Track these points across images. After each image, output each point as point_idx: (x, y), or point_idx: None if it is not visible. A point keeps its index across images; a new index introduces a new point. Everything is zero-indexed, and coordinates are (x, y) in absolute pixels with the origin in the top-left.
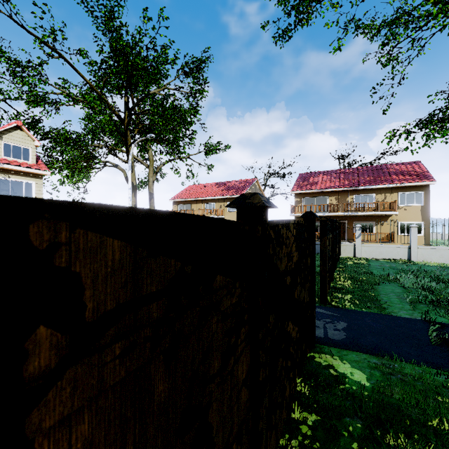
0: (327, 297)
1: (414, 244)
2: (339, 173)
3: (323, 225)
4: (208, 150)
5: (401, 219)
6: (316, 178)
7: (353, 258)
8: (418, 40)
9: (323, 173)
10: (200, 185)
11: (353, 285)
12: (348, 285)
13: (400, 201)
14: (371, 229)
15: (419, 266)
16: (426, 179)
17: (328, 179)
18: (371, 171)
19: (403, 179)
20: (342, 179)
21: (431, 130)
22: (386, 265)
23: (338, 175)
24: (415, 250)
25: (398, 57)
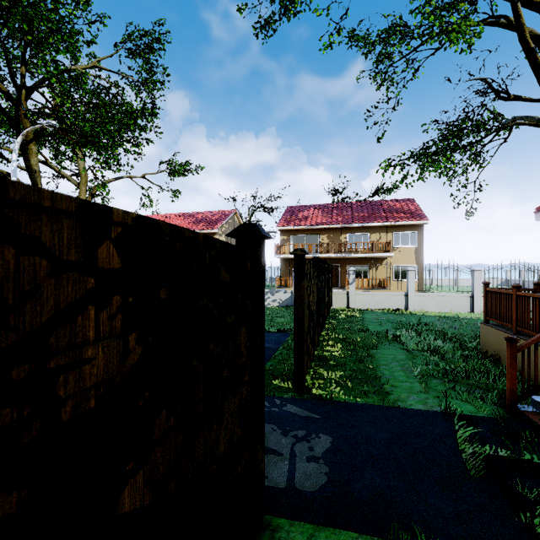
0: (308, 378)
1: (411, 291)
2: (331, 208)
3: (298, 263)
4: (172, 170)
5: (396, 263)
6: (306, 212)
7: (346, 310)
8: (412, 61)
9: (314, 207)
10: (160, 216)
11: (345, 351)
12: (338, 351)
13: (395, 242)
14: (366, 273)
15: (418, 317)
16: (420, 218)
17: (320, 214)
18: (365, 207)
19: (397, 217)
20: (335, 214)
21: (426, 163)
22: (384, 318)
23: (331, 209)
24: (413, 297)
25: (393, 78)
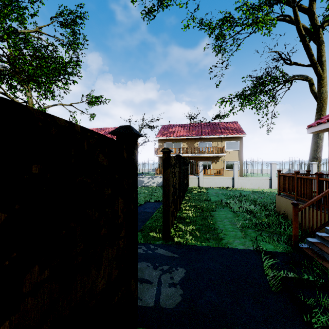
0: (172, 230)
1: (236, 176)
2: (189, 126)
3: (165, 157)
4: (90, 101)
5: (227, 159)
6: (174, 129)
7: (197, 188)
8: (236, 40)
9: (178, 125)
10: None
11: (196, 213)
12: (192, 213)
13: (226, 147)
14: (209, 166)
15: (239, 191)
16: (241, 133)
17: (182, 130)
18: (209, 126)
19: (228, 132)
20: (191, 130)
21: (244, 100)
22: (220, 192)
23: (189, 127)
24: (237, 180)
25: (225, 49)
